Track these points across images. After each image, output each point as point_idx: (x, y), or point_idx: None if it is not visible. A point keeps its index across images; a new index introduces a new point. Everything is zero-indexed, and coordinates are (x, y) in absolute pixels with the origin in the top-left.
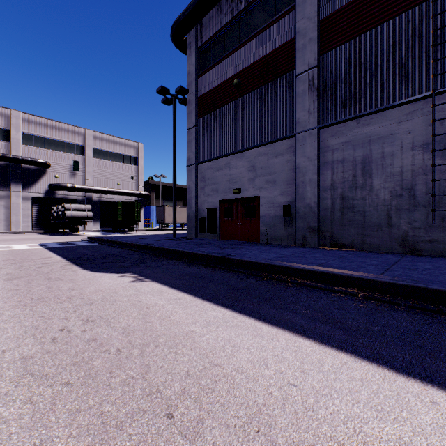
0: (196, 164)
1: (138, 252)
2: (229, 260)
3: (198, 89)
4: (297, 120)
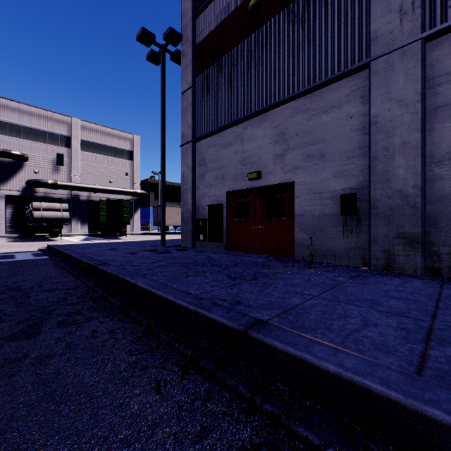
0: (193, 141)
1: (76, 281)
2: (262, 348)
3: (196, 34)
4: (374, 35)
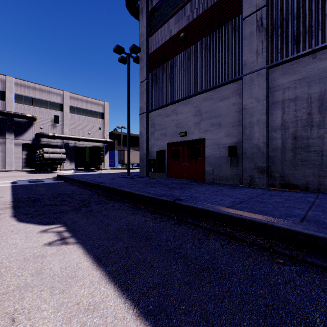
0: (147, 112)
1: (90, 191)
2: (180, 205)
3: (149, 47)
4: (244, 63)
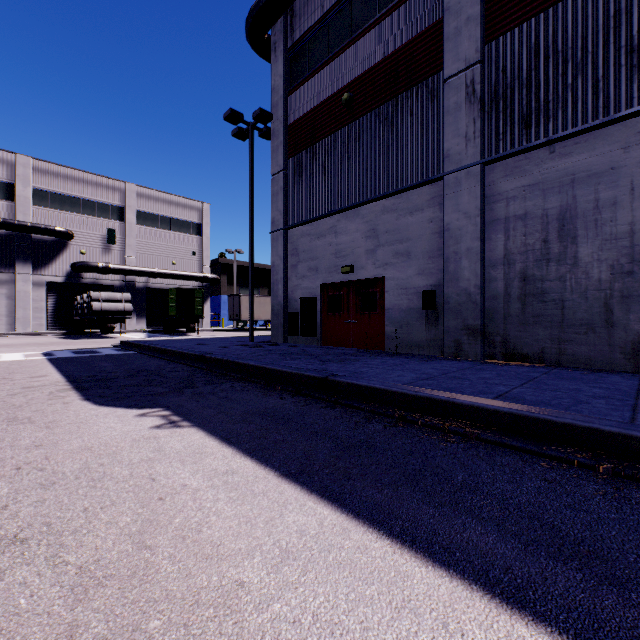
0: (285, 228)
1: (189, 367)
2: (335, 384)
3: (288, 113)
4: (447, 153)
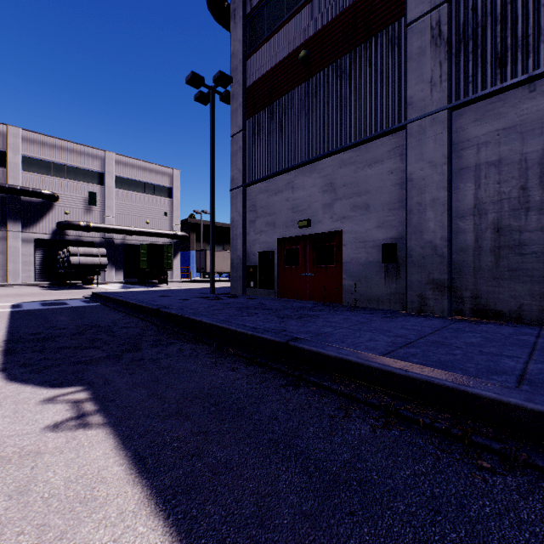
0: (244, 186)
1: (143, 322)
2: (297, 351)
3: (247, 76)
4: (409, 100)
